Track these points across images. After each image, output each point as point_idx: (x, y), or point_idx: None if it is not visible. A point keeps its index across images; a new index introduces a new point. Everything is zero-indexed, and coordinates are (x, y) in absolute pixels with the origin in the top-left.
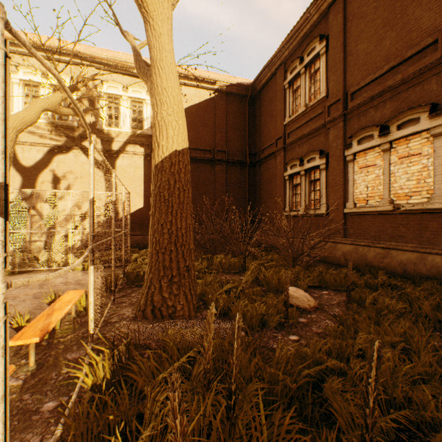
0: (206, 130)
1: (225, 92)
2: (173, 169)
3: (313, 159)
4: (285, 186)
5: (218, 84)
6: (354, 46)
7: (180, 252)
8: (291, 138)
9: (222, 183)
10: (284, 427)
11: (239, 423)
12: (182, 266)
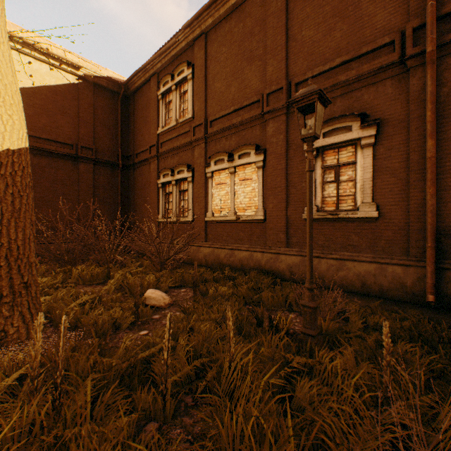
0: (67, 120)
1: (93, 82)
2: (3, 171)
3: (183, 171)
4: (159, 194)
5: (83, 71)
6: (213, 83)
7: (15, 267)
8: (164, 148)
9: (88, 184)
10: (108, 397)
11: (66, 409)
12: (18, 283)
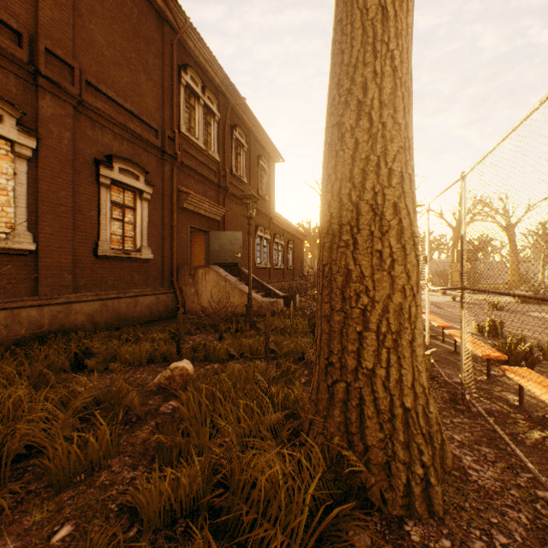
0: None
1: None
2: None
3: None
4: None
5: None
6: None
7: None
8: None
9: None
10: None
11: None
12: None
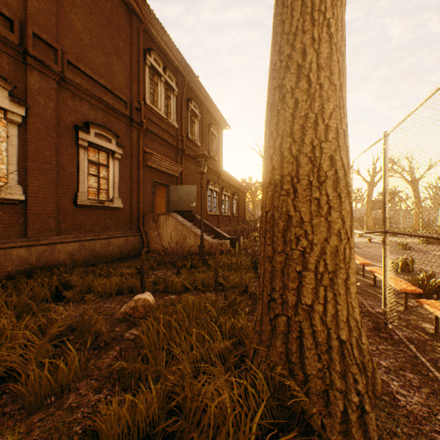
0: None
1: None
2: None
3: None
4: None
5: None
6: None
7: None
8: None
9: None
10: None
11: None
12: None
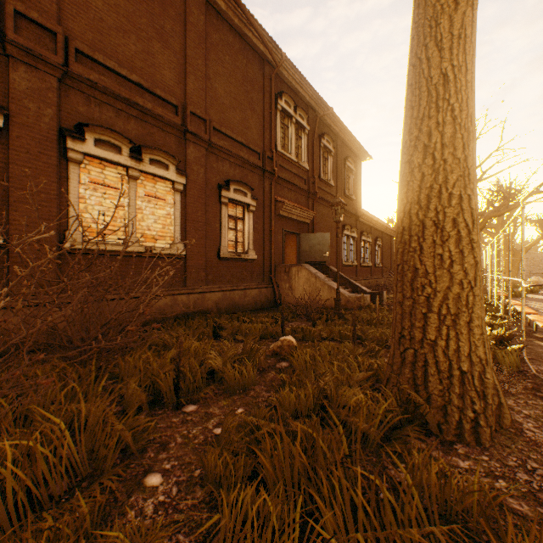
0: None
1: None
2: None
3: None
4: None
5: None
6: None
7: None
8: None
9: None
10: None
11: None
12: None
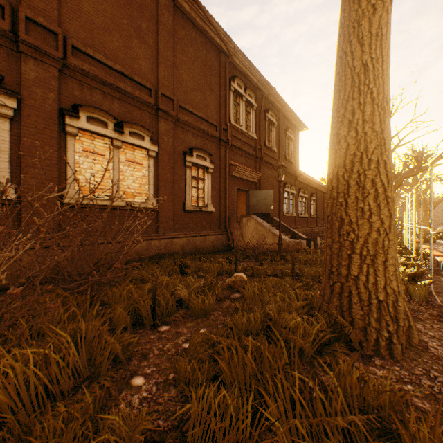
0: None
1: None
2: None
3: None
4: None
5: None
6: None
7: None
8: None
9: None
10: None
11: None
12: None
